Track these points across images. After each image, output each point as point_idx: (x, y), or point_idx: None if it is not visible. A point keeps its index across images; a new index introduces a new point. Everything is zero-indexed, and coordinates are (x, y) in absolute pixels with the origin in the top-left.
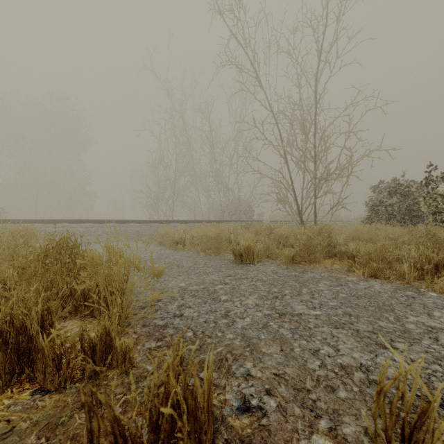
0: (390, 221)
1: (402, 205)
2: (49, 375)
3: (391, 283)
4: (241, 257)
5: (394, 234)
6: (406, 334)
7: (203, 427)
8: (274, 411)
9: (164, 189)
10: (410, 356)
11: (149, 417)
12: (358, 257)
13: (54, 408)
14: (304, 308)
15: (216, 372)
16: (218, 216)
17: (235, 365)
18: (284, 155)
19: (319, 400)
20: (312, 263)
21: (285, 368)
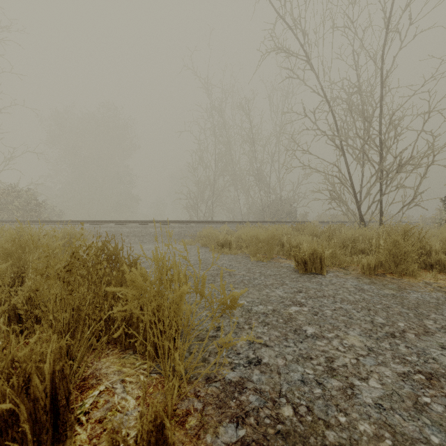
0: None
1: None
2: None
3: None
4: (305, 266)
5: None
6: None
7: None
8: None
9: (204, 190)
10: None
11: None
12: None
13: None
14: None
15: None
16: (258, 216)
17: None
18: (341, 145)
19: None
20: (403, 277)
21: None
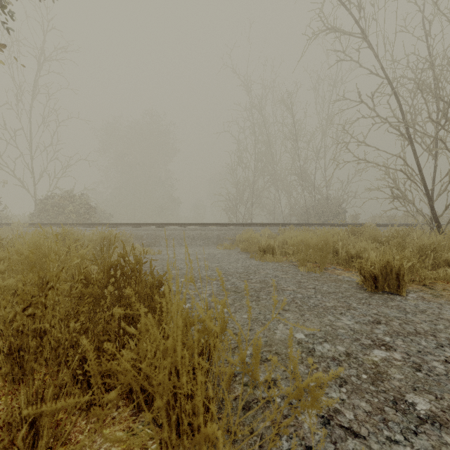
0: None
1: None
2: None
3: None
4: (374, 282)
5: None
6: None
7: None
8: None
9: (243, 191)
10: None
11: None
12: None
13: None
14: None
15: None
16: (301, 218)
17: None
18: (407, 133)
19: None
20: None
21: None
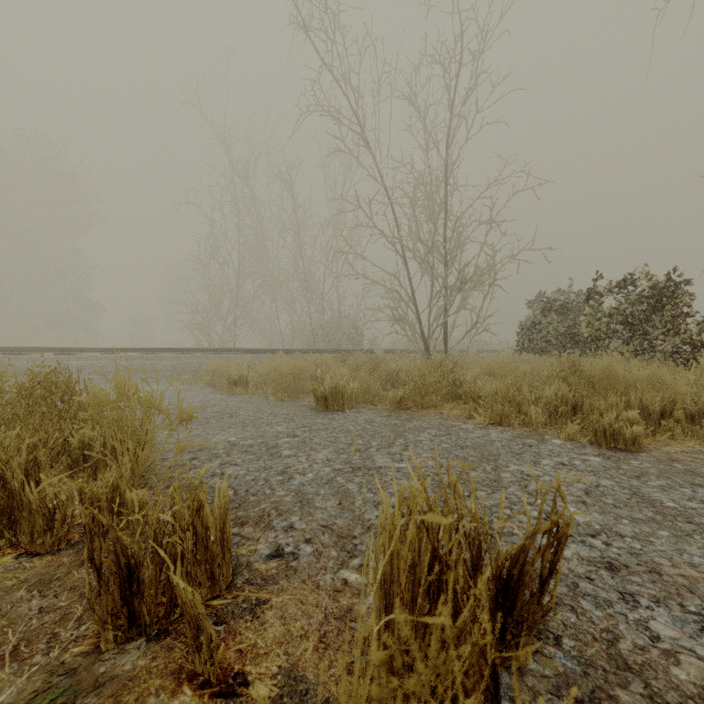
0: (549, 350)
1: (563, 328)
2: (39, 535)
3: (515, 430)
4: (325, 402)
5: (539, 368)
6: (494, 483)
7: (217, 559)
8: (308, 555)
9: (220, 299)
10: (485, 502)
11: (154, 539)
12: (484, 399)
13: (46, 568)
14: (388, 461)
15: (252, 527)
16: (308, 342)
17: (278, 520)
18: (402, 251)
19: (362, 544)
20: (426, 409)
21: (336, 520)
